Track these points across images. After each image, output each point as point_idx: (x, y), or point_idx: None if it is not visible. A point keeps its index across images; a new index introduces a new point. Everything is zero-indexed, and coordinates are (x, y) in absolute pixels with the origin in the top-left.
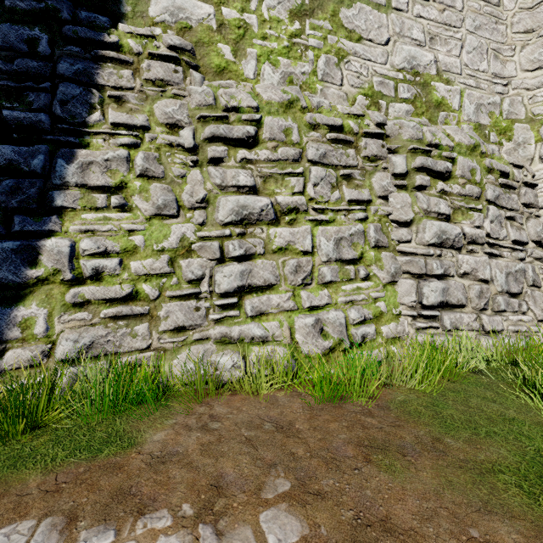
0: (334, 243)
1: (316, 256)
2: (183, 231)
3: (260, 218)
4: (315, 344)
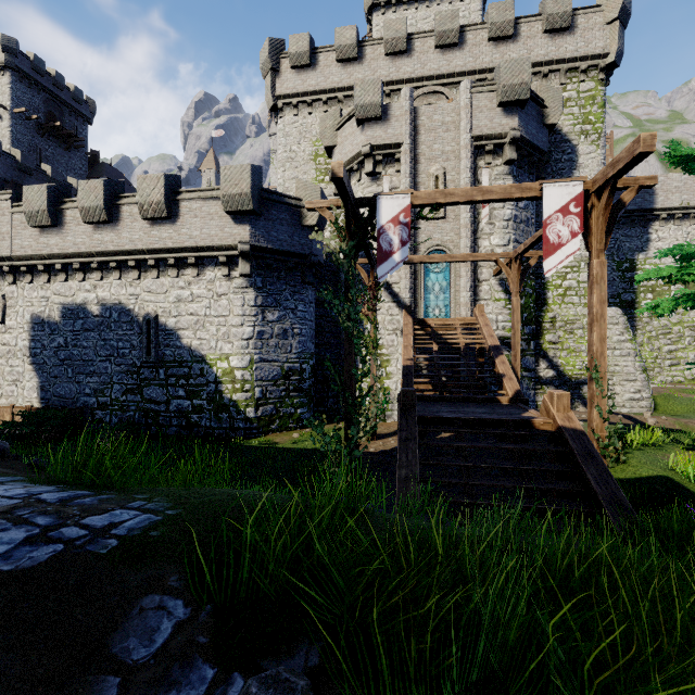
0: (694, 355)
1: (688, 359)
2: (656, 354)
3: (673, 351)
4: (689, 377)
